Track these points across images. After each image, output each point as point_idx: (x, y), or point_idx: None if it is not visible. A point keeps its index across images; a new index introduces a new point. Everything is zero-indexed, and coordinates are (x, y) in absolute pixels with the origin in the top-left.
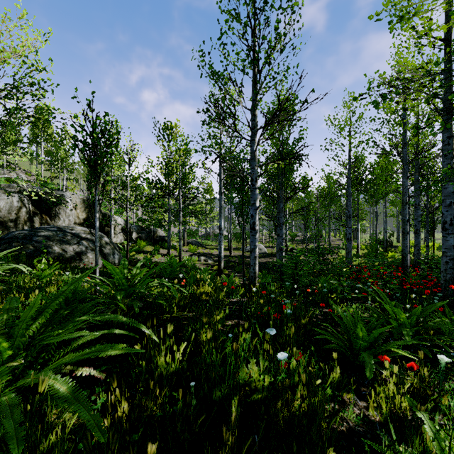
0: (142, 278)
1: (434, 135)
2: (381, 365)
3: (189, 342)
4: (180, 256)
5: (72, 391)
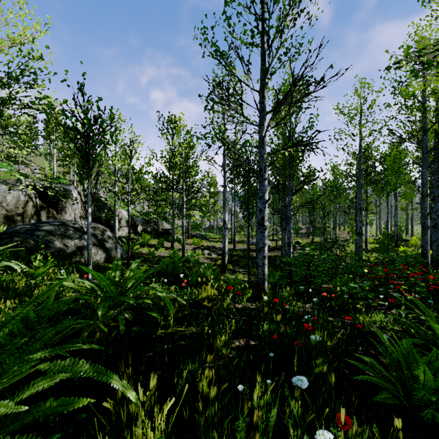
0: (135, 282)
1: None
2: None
3: (183, 390)
4: (183, 250)
5: None
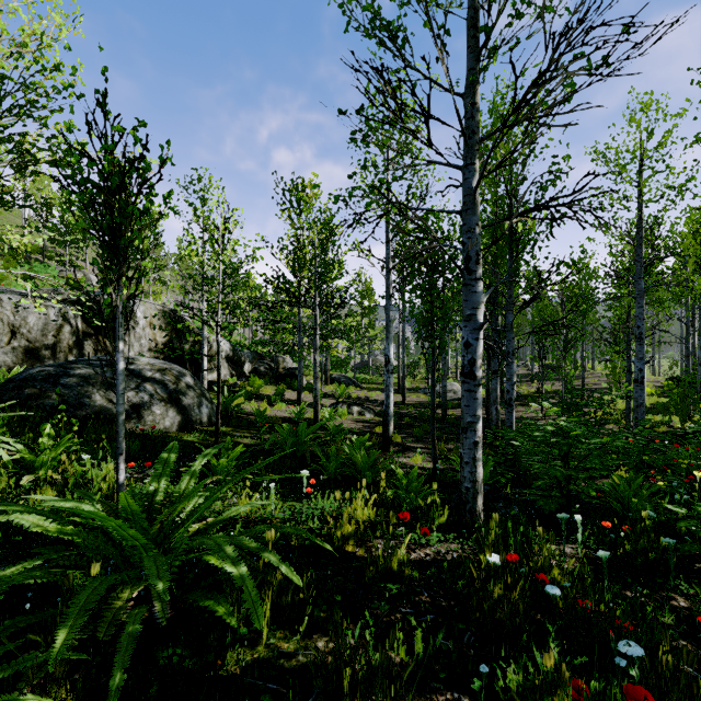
0: (193, 510)
1: None
2: None
3: None
4: (316, 408)
5: None
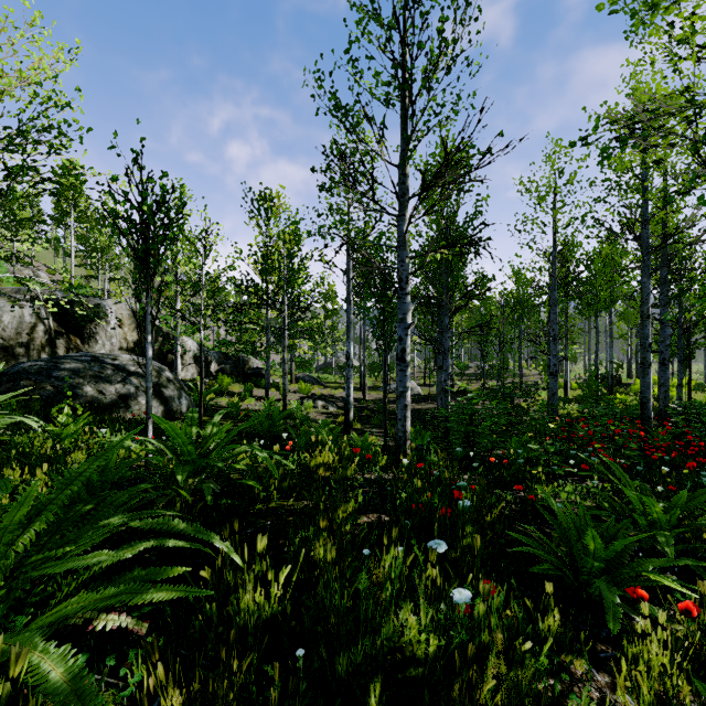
0: (220, 442)
1: (705, 204)
2: (631, 603)
3: (296, 561)
4: (285, 400)
5: (74, 678)
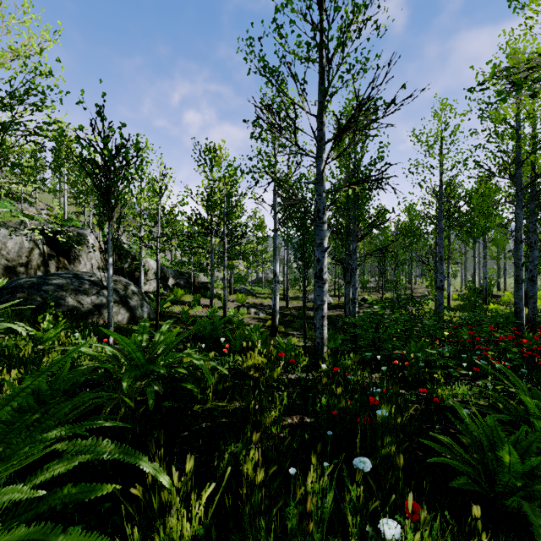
0: (166, 348)
1: None
2: None
3: (225, 475)
4: (225, 308)
5: None
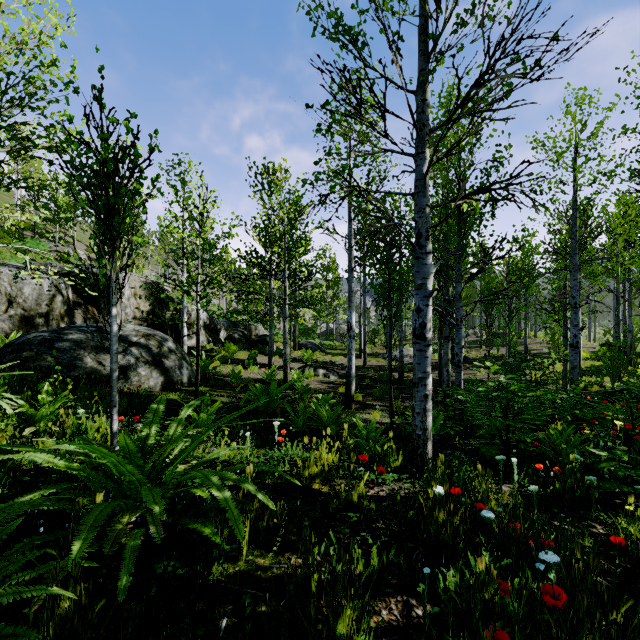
0: (181, 451)
1: None
2: None
3: None
4: (286, 370)
5: None
